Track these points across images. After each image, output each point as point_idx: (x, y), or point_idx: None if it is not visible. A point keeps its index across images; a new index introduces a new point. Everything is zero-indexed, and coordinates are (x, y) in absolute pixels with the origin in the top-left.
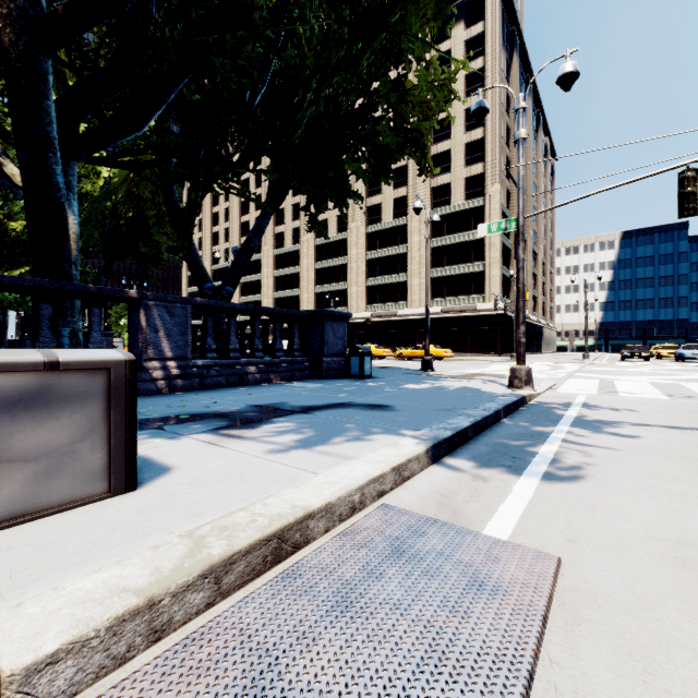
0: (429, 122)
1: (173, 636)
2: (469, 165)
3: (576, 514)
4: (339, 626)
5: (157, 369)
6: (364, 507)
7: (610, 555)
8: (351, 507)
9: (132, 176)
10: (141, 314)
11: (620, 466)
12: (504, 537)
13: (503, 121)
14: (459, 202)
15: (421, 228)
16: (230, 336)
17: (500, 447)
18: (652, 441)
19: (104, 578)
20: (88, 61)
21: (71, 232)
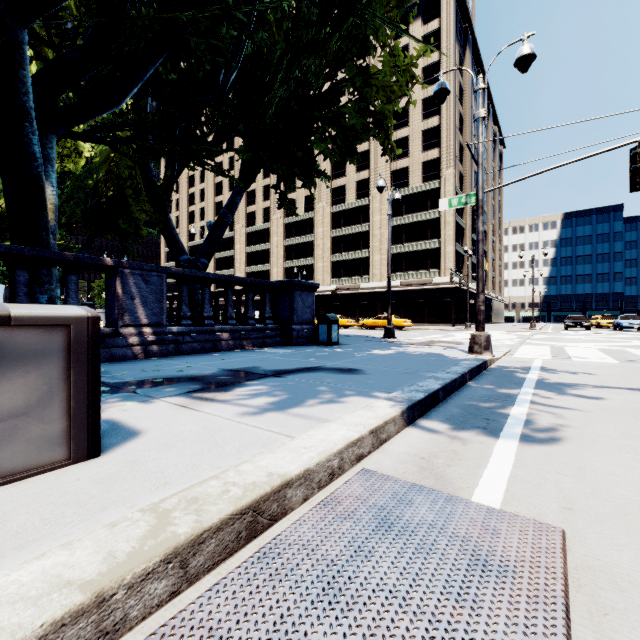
0: (392, 105)
1: (128, 637)
2: (426, 150)
3: (565, 478)
4: (328, 622)
5: (133, 335)
6: (343, 472)
7: (614, 525)
8: (330, 473)
9: (112, 156)
10: (117, 282)
11: (594, 427)
12: (496, 504)
13: (457, 110)
14: (417, 184)
15: (382, 208)
16: (204, 304)
17: (471, 409)
18: (617, 402)
19: (45, 567)
20: (67, 39)
21: (49, 203)
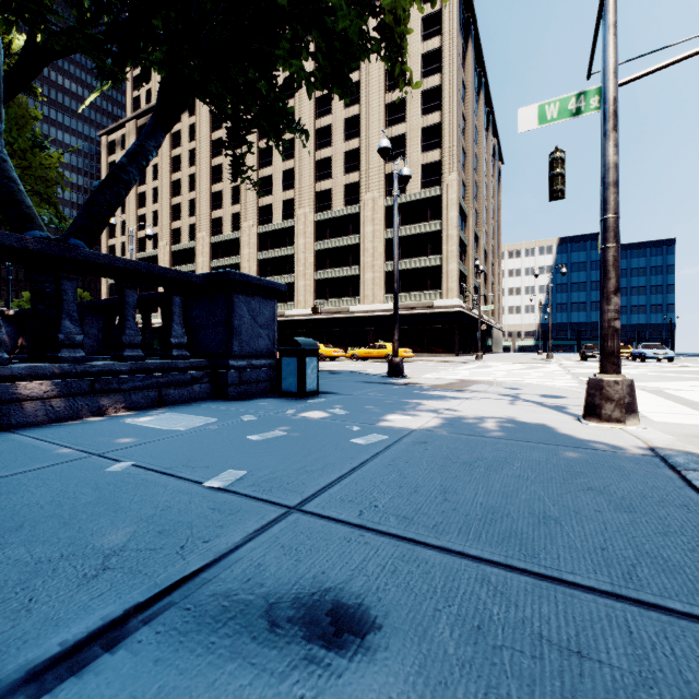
0: None
1: None
2: (425, 151)
3: None
4: None
5: None
6: None
7: None
8: None
9: None
10: None
11: None
12: None
13: (459, 109)
14: (415, 190)
15: (375, 217)
16: None
17: None
18: None
19: None
20: None
21: None
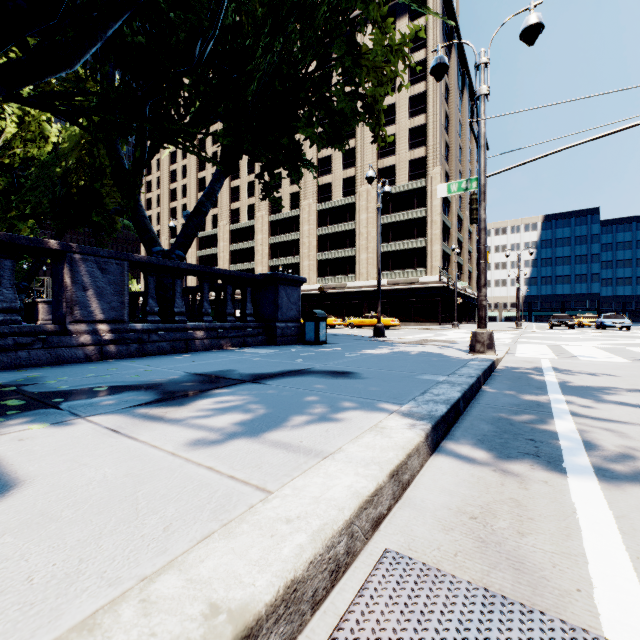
0: (383, 88)
1: None
2: (412, 148)
3: None
4: None
5: (86, 332)
6: (353, 557)
7: None
8: (333, 569)
9: (83, 143)
10: (65, 269)
11: None
12: None
13: (443, 109)
14: (404, 182)
15: (368, 206)
16: (175, 298)
17: (504, 424)
18: None
19: None
20: None
21: None
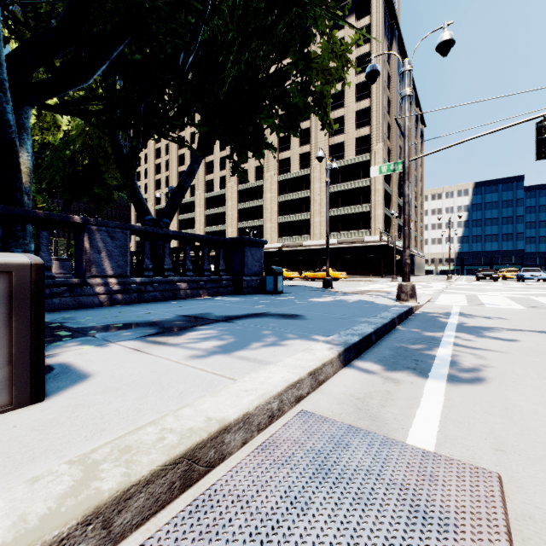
0: (330, 86)
1: None
2: (359, 128)
3: (493, 418)
4: None
5: (100, 285)
6: (283, 414)
7: None
8: (270, 415)
9: (87, 130)
10: (85, 237)
11: (513, 367)
12: (430, 447)
13: (385, 94)
14: (351, 157)
15: (321, 177)
16: (165, 258)
17: (401, 351)
18: (530, 344)
19: None
20: (42, 22)
21: (24, 167)
